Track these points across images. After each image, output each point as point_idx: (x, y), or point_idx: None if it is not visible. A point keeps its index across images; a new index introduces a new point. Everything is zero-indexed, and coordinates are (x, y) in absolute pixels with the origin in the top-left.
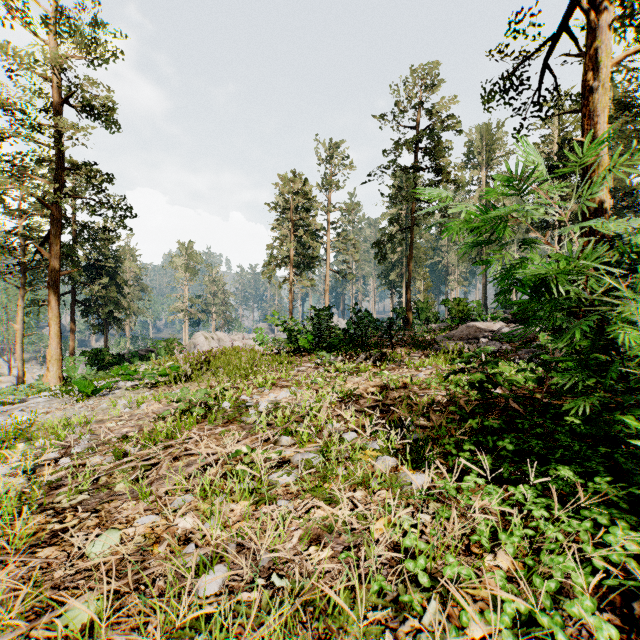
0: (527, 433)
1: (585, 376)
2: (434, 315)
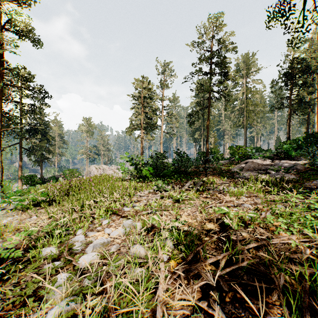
0: None
1: None
2: (221, 156)
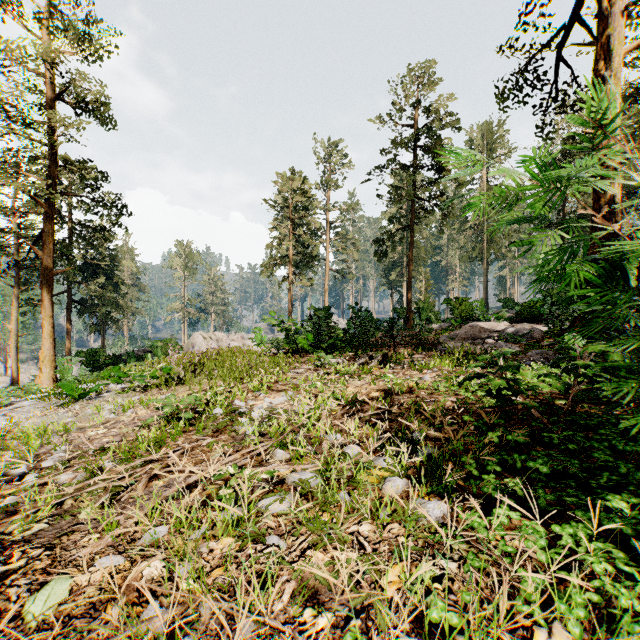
0: (555, 448)
1: None
2: (435, 315)
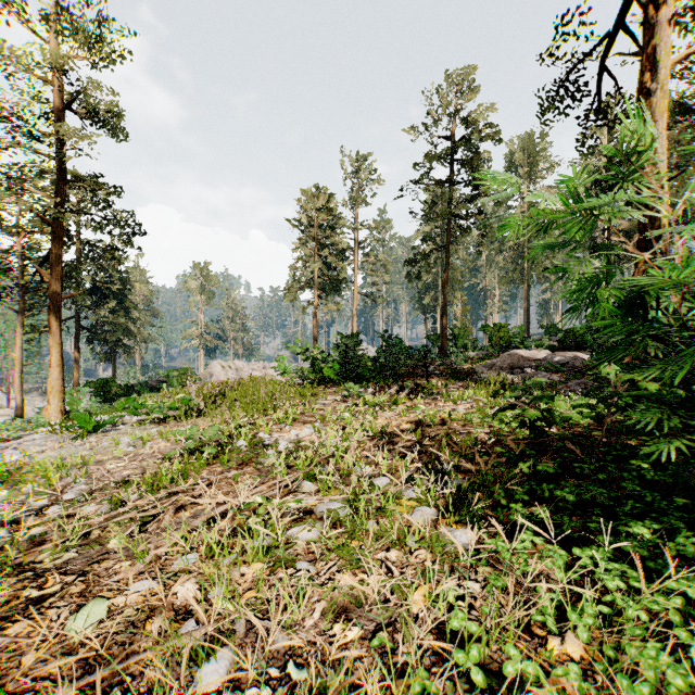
0: (586, 479)
1: (663, 415)
2: (472, 342)
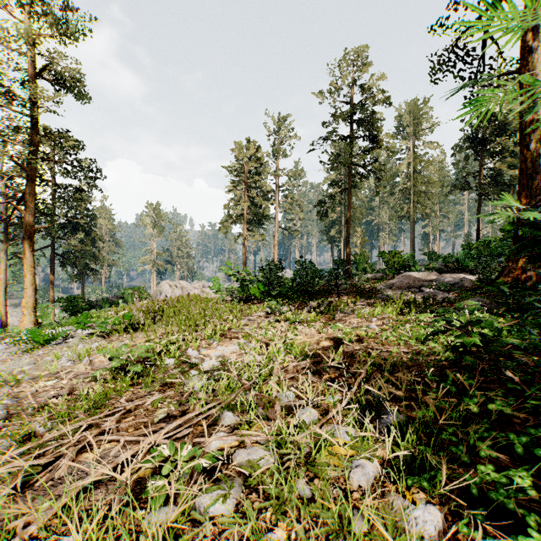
0: (539, 416)
1: None
2: (370, 266)
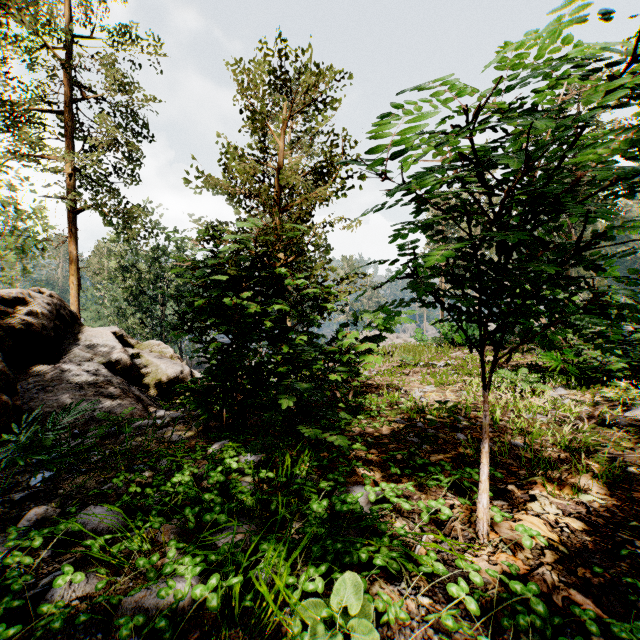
0: None
1: None
2: None
